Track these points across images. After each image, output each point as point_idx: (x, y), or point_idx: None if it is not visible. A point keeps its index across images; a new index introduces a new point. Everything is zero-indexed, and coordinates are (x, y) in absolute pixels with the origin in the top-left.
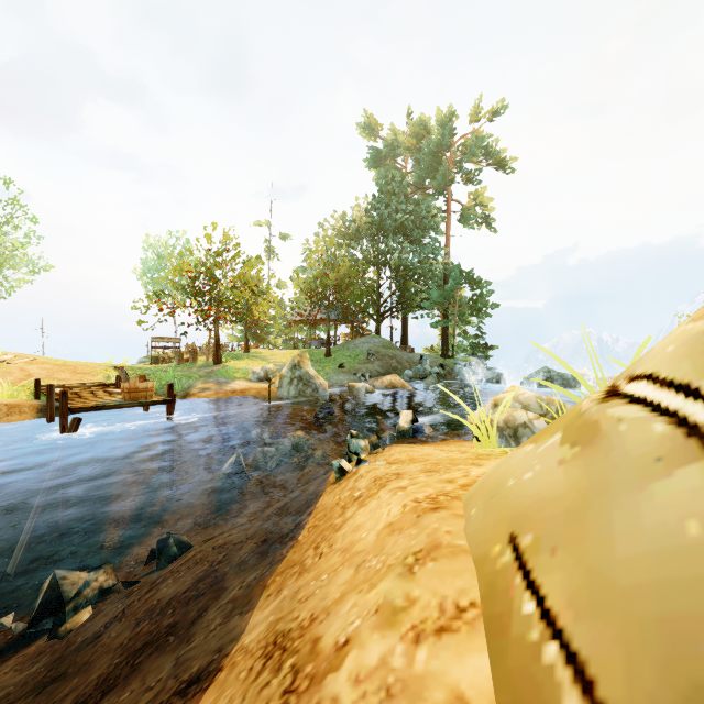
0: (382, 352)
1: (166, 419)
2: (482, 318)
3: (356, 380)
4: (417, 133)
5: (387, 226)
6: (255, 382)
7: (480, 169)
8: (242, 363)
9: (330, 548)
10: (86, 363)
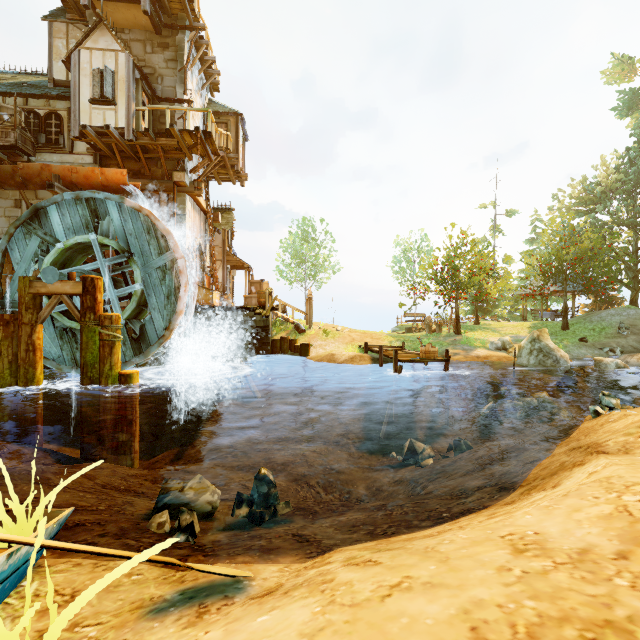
0: (639, 325)
1: (444, 372)
2: None
3: (602, 354)
4: None
5: None
6: (493, 350)
7: None
8: (477, 334)
9: (595, 433)
10: (374, 332)
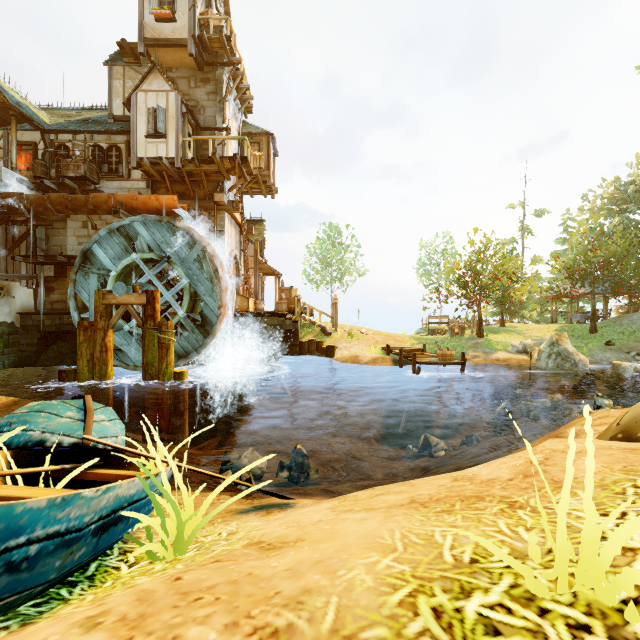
0: None
1: (460, 373)
2: None
3: (629, 358)
4: None
5: None
6: (514, 353)
7: None
8: (500, 337)
9: (571, 426)
10: (397, 334)
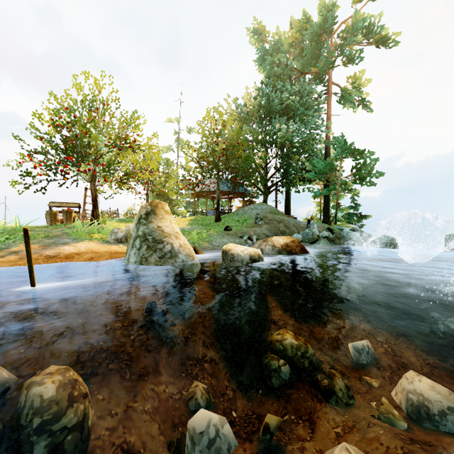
0: (269, 217)
1: None
2: (366, 185)
3: (242, 242)
4: (300, 27)
5: (274, 104)
6: (110, 243)
7: (360, 50)
8: (125, 225)
9: None
10: None
